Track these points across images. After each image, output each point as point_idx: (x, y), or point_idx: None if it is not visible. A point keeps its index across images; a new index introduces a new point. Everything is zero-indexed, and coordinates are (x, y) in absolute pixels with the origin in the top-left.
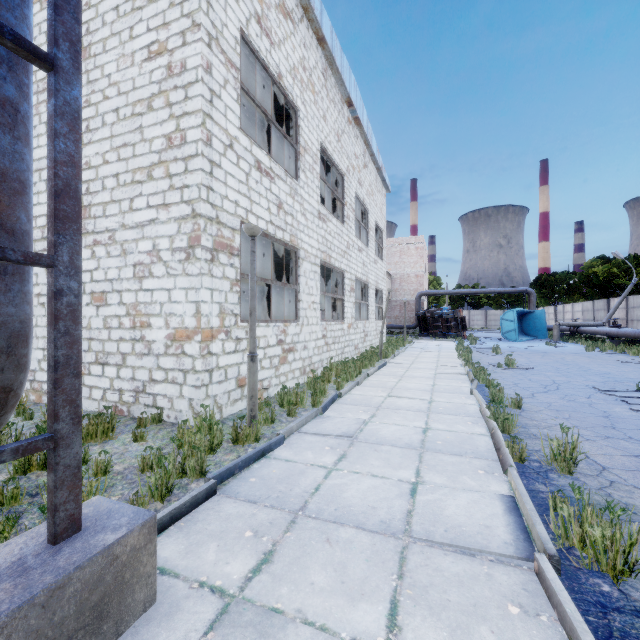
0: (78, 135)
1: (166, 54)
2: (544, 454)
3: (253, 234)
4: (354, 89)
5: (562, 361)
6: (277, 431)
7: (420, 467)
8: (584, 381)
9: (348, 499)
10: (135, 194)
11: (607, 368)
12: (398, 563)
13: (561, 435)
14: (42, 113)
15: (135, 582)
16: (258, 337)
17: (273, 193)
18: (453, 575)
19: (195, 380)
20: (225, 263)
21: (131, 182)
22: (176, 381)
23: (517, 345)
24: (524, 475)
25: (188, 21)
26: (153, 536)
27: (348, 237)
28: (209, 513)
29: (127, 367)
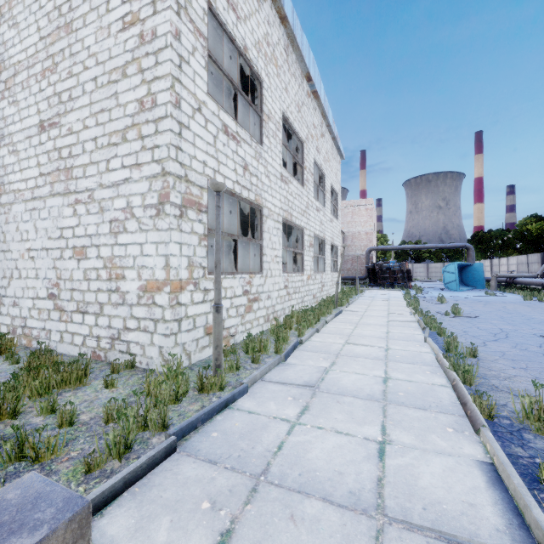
0: None
1: (138, 24)
2: (515, 411)
3: (218, 189)
4: (313, 65)
5: (504, 310)
6: (241, 379)
7: (385, 423)
8: (531, 329)
9: (313, 461)
10: (111, 156)
11: None
12: None
13: (524, 387)
14: (32, 86)
15: None
16: (225, 288)
17: (239, 155)
18: None
19: (165, 329)
20: (193, 219)
21: (107, 145)
22: (147, 329)
23: (459, 294)
24: (497, 435)
25: None
26: (86, 529)
27: (307, 198)
28: (166, 476)
29: (104, 316)
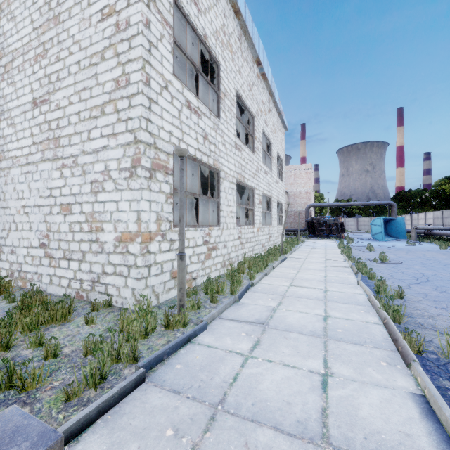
0: None
1: (115, 15)
2: (441, 347)
3: (182, 154)
4: (262, 52)
5: (424, 257)
6: (202, 316)
7: (326, 356)
8: (448, 274)
9: (264, 392)
10: (92, 127)
11: None
12: None
13: (446, 325)
14: (26, 69)
15: None
16: (188, 239)
17: (200, 127)
18: None
19: (136, 274)
20: (161, 180)
21: (89, 117)
22: (122, 274)
23: (384, 244)
24: (425, 368)
25: None
26: None
27: (257, 163)
28: (135, 404)
29: (86, 262)
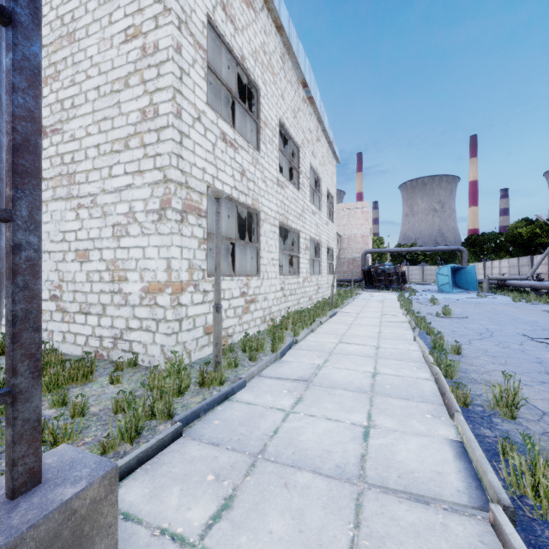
0: (38, 91)
1: (141, 37)
2: (487, 399)
3: (218, 197)
4: (308, 72)
5: (493, 311)
6: (240, 375)
7: (371, 411)
8: (515, 329)
9: (305, 442)
10: (114, 162)
11: (534, 317)
12: (354, 511)
13: (500, 380)
14: None
15: (95, 534)
16: (223, 290)
17: (237, 162)
18: (409, 525)
19: (166, 328)
20: (193, 223)
21: (110, 152)
22: (149, 329)
23: (451, 296)
24: (469, 419)
25: (160, 6)
26: (114, 486)
27: (303, 202)
28: (174, 455)
29: (107, 316)
